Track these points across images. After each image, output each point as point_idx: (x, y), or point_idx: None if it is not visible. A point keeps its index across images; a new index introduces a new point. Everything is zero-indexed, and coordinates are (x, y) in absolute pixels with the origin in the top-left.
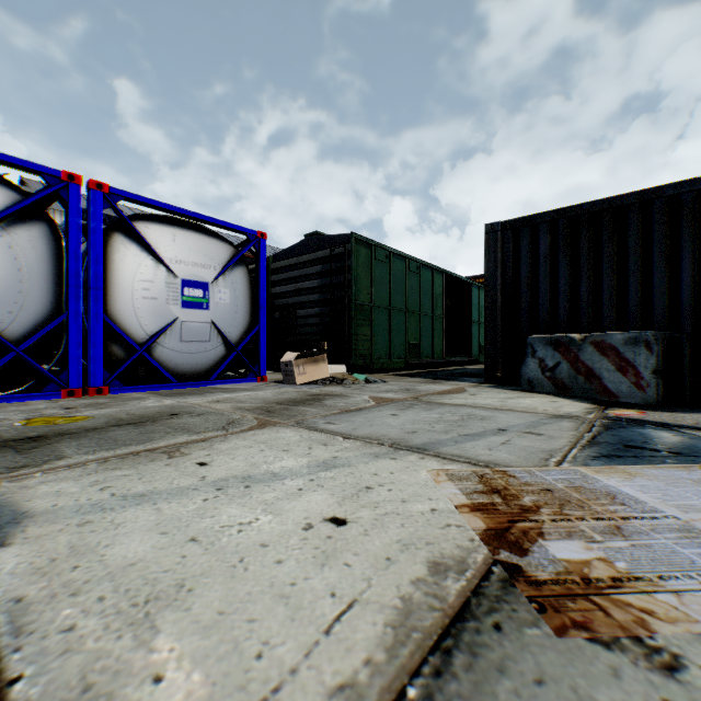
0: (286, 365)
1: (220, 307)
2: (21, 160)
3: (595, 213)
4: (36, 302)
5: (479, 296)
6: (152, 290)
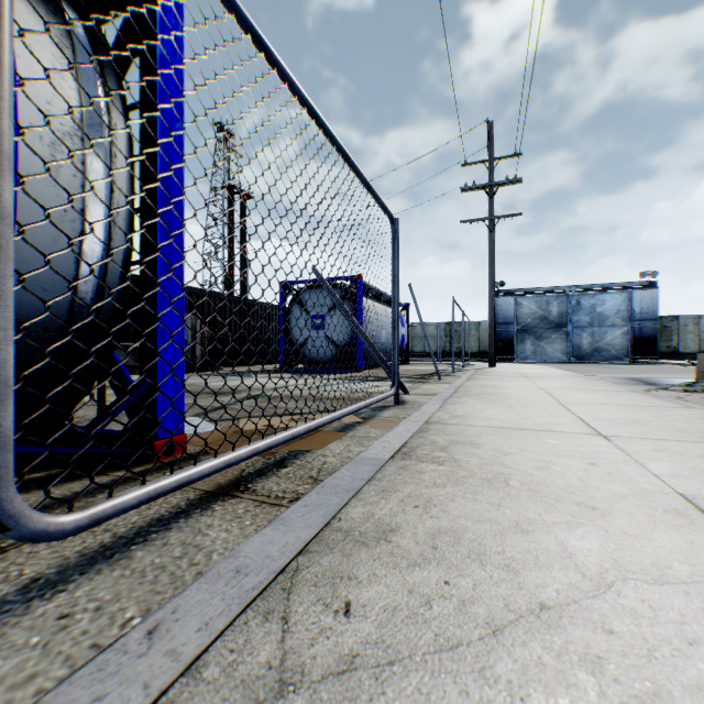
0: None
1: None
2: None
3: None
4: None
5: None
6: None
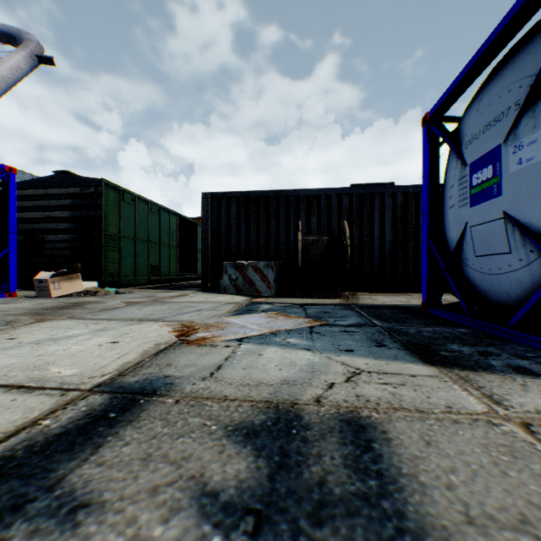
0: (41, 282)
1: None
2: None
3: (257, 197)
4: None
5: None
6: None
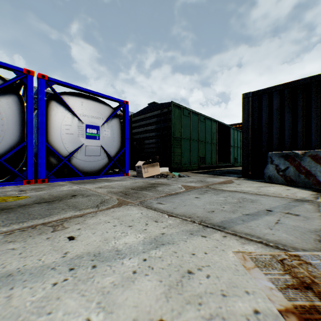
0: (138, 167)
1: (105, 138)
2: (2, 62)
3: (306, 84)
4: (11, 136)
5: (234, 133)
6: (71, 130)
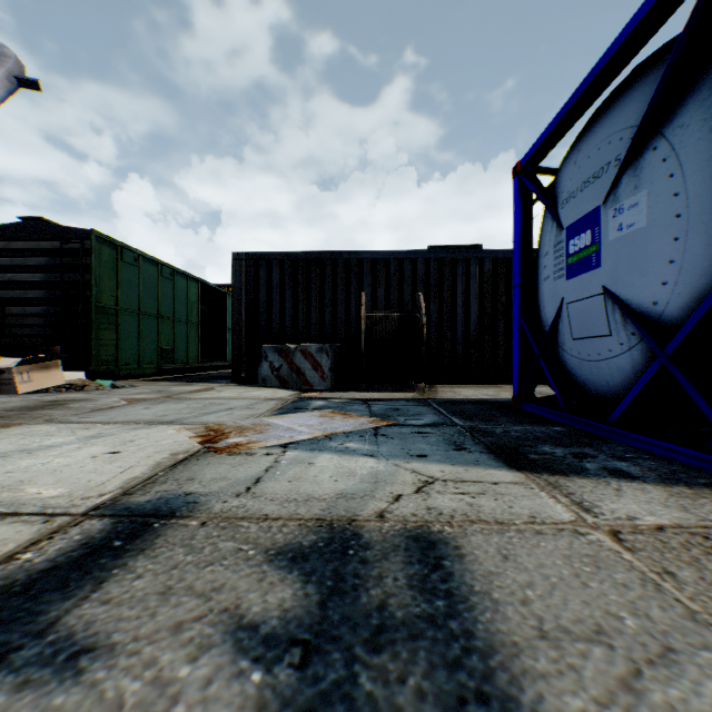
0: (1, 373)
1: None
2: None
3: (307, 260)
4: None
5: None
6: None
